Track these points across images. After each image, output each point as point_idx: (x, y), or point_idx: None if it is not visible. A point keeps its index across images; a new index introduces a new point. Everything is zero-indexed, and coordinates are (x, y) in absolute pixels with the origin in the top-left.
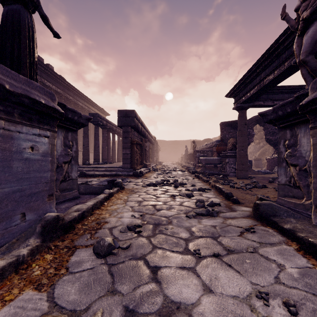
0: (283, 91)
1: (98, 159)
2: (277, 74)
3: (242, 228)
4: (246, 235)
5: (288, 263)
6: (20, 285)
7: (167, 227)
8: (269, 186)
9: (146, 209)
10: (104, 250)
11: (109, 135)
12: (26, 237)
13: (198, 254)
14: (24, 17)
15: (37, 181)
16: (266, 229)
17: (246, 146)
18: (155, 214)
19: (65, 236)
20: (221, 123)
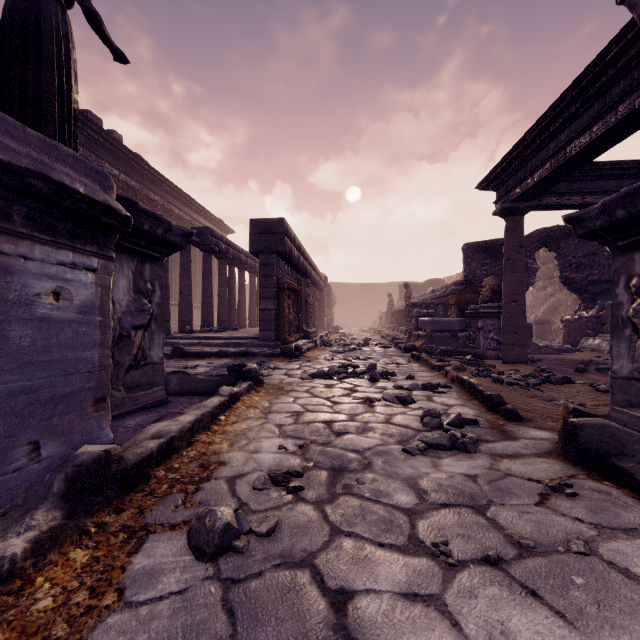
0: (604, 173)
1: (211, 321)
2: (598, 133)
3: (543, 484)
4: (556, 503)
5: None
6: None
7: (362, 476)
8: (578, 381)
9: (312, 432)
10: (213, 542)
11: (232, 272)
12: (25, 508)
13: (445, 555)
14: (48, 13)
15: (69, 368)
16: (603, 487)
17: (523, 294)
18: (333, 443)
19: (124, 499)
20: (465, 245)
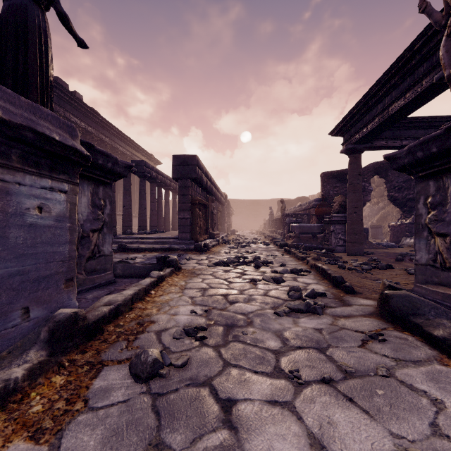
0: (416, 125)
1: (145, 226)
2: (409, 98)
3: (365, 334)
4: (372, 346)
5: (449, 398)
6: (6, 430)
7: (246, 330)
8: (396, 267)
9: (214, 302)
10: (146, 370)
11: (160, 192)
12: (23, 349)
13: (297, 378)
14: (32, 15)
15: (49, 258)
16: (403, 335)
17: (361, 207)
18: (227, 309)
19: (87, 345)
20: (322, 173)
